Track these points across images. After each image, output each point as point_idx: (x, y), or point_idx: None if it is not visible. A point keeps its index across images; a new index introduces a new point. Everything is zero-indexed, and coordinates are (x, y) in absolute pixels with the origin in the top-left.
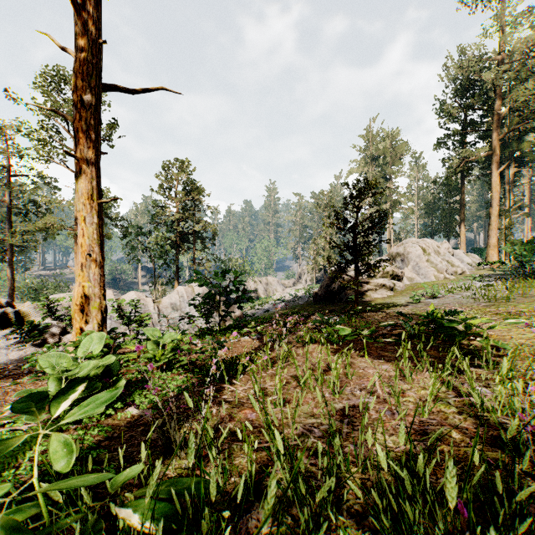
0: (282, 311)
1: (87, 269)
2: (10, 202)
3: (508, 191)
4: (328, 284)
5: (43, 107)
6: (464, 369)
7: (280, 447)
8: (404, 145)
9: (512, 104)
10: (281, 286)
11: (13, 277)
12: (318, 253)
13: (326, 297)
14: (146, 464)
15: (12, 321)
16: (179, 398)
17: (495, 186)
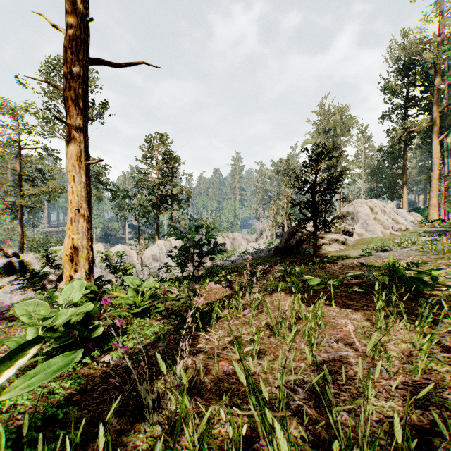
0: (247, 262)
1: (76, 223)
2: (20, 171)
3: (446, 157)
4: (287, 239)
5: (37, 79)
6: (437, 321)
7: (283, 448)
8: (352, 119)
9: (450, 80)
10: (245, 241)
11: (23, 232)
12: (277, 213)
13: (285, 250)
14: (115, 429)
15: (17, 269)
16: (155, 346)
17: (435, 153)
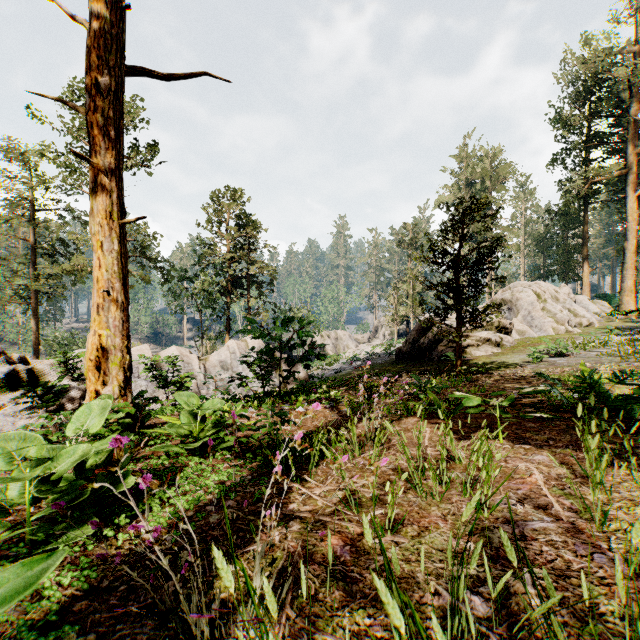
0: (356, 372)
1: (105, 312)
2: (34, 241)
3: None
4: (415, 338)
5: (47, 96)
6: None
7: None
8: (507, 166)
9: None
10: (353, 341)
11: (38, 329)
12: (400, 301)
13: (413, 354)
14: None
15: (24, 381)
16: (220, 505)
17: (631, 214)
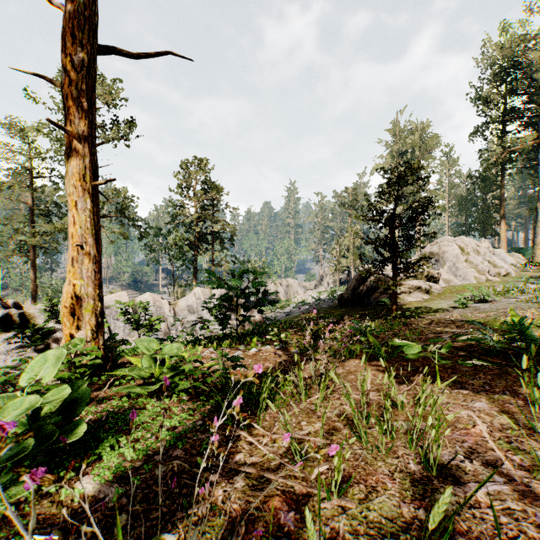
0: (304, 315)
1: (79, 264)
2: (33, 204)
3: None
4: (355, 286)
5: (28, 72)
6: None
7: None
8: (434, 138)
9: None
10: (302, 288)
11: (36, 278)
12: (342, 254)
13: (353, 300)
14: None
15: (17, 323)
16: (168, 455)
17: None
